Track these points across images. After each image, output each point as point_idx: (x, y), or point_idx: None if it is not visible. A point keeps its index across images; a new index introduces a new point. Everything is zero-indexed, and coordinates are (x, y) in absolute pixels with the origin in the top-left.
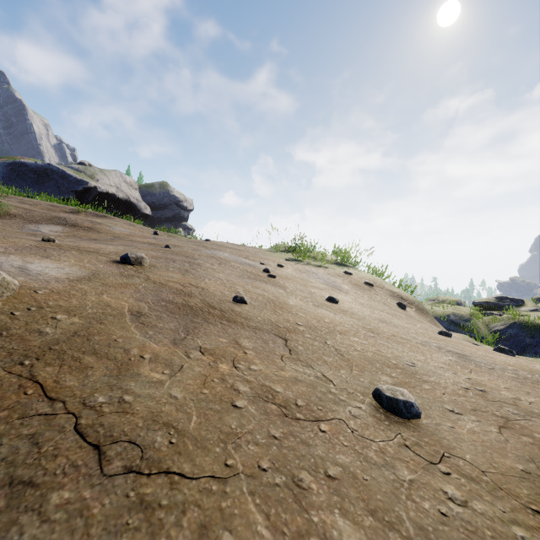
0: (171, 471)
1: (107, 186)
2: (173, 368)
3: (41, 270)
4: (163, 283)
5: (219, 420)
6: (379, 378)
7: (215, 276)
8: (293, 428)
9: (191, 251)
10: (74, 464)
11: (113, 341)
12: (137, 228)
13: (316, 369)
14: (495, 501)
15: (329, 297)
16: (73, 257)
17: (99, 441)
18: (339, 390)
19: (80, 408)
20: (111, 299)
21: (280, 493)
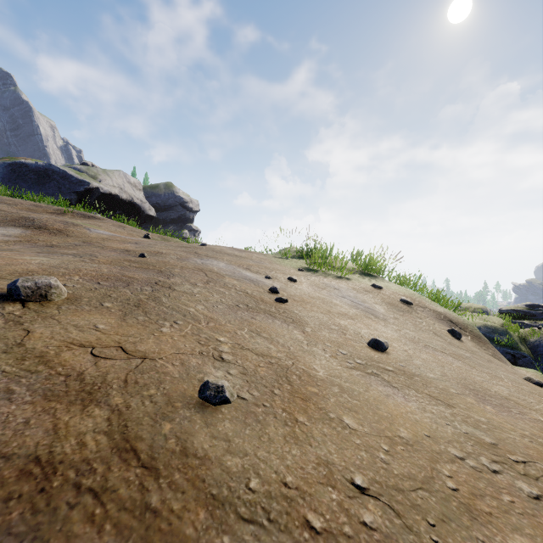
0: None
1: (110, 187)
2: None
3: None
4: (48, 353)
5: None
6: None
7: (188, 311)
8: None
9: (175, 260)
10: None
11: None
12: (127, 230)
13: None
14: None
15: (373, 340)
16: None
17: None
18: None
19: None
20: None
21: None
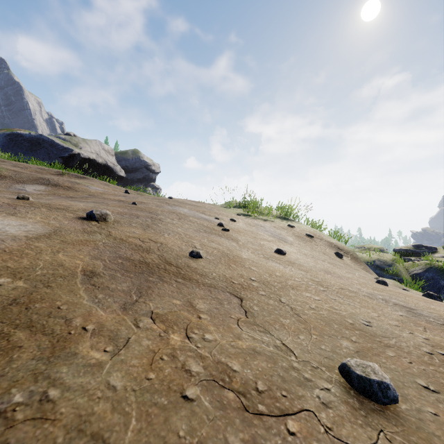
0: None
1: (89, 153)
2: (117, 342)
3: (1, 228)
4: (123, 238)
5: (164, 423)
6: (340, 344)
7: (174, 230)
8: (255, 430)
9: (155, 207)
10: None
11: (56, 308)
12: (111, 187)
13: (275, 335)
14: None
15: (277, 249)
16: (40, 214)
17: None
18: (302, 364)
19: None
20: (66, 257)
21: None
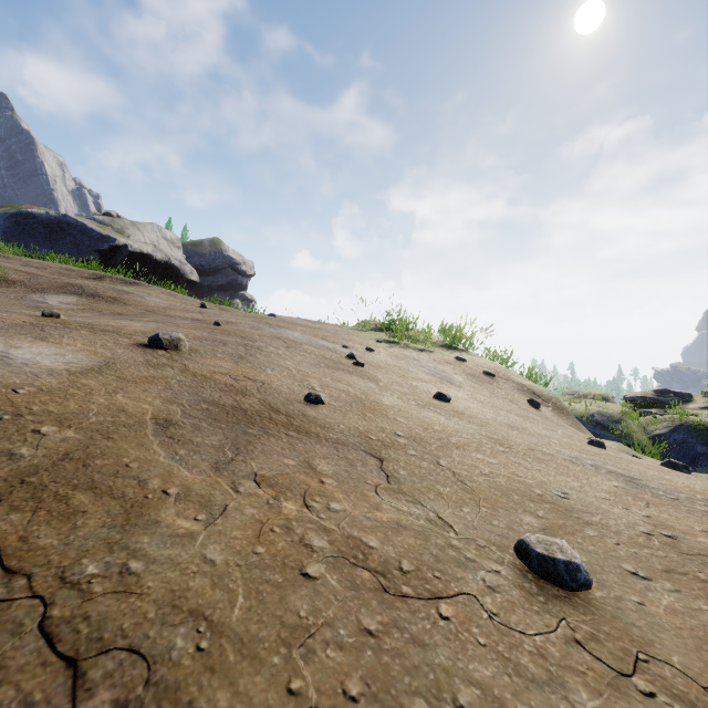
0: (196, 707)
1: (141, 244)
2: (212, 510)
3: (30, 358)
4: (206, 375)
5: (280, 602)
6: (520, 519)
7: (281, 364)
8: (397, 613)
9: (250, 329)
10: (28, 700)
11: (123, 467)
12: (179, 299)
13: (428, 506)
14: None
15: (438, 393)
16: (81, 339)
17: (77, 651)
18: (464, 541)
19: (55, 587)
20: (128, 400)
21: None
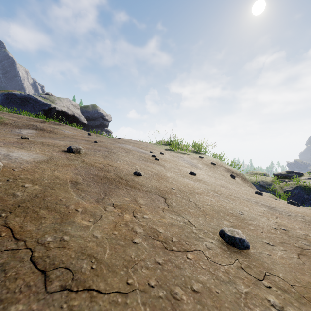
0: (91, 288)
1: (62, 107)
2: (95, 217)
3: (18, 156)
4: (92, 163)
5: (124, 252)
6: (222, 222)
7: (123, 159)
8: (170, 256)
9: (110, 144)
10: (28, 284)
11: (59, 200)
12: (79, 131)
13: (184, 217)
14: (301, 306)
15: (190, 172)
16: (39, 148)
17: (45, 268)
18: (198, 230)
19: (35, 245)
20: (60, 173)
21: (162, 303)
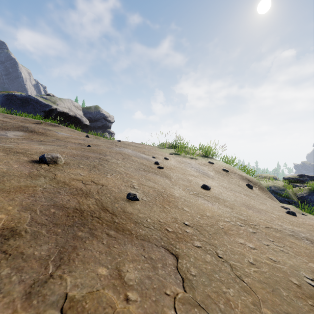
0: None
1: (63, 108)
2: None
3: None
4: (66, 181)
5: None
6: None
7: (117, 170)
8: None
9: (106, 148)
10: None
11: None
12: (76, 133)
13: None
14: None
15: (203, 185)
16: None
17: None
18: None
19: None
20: None
21: None
